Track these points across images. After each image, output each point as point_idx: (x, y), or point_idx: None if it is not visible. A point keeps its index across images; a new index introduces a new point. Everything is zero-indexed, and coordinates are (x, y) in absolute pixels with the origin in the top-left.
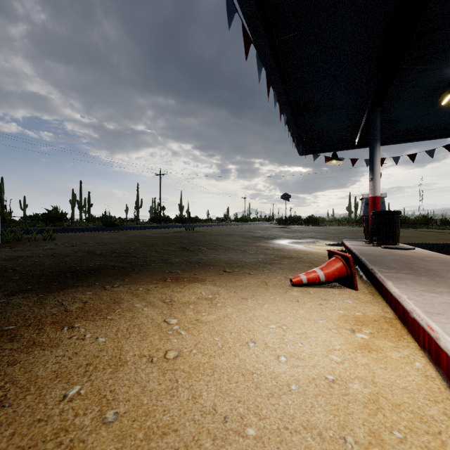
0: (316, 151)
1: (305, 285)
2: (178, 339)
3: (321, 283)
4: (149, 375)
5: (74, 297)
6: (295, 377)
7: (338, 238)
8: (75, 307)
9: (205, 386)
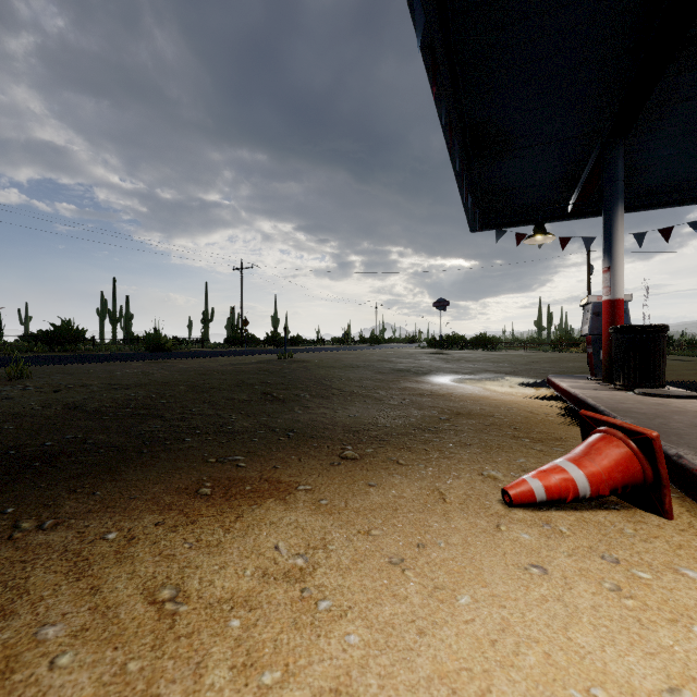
0: (500, 224)
1: (541, 504)
2: None
3: (580, 499)
4: None
5: None
6: None
7: (534, 371)
8: None
9: None
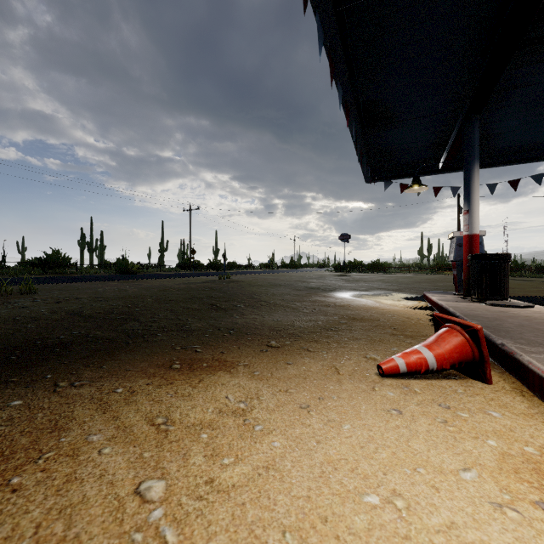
0: (388, 177)
1: (403, 374)
2: None
3: (430, 371)
4: None
5: None
6: None
7: (415, 289)
8: None
9: None
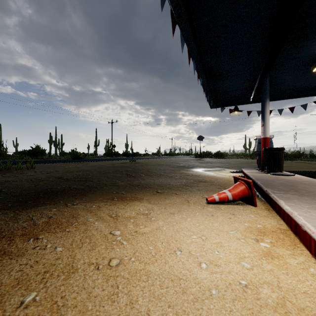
0: (223, 105)
1: (217, 202)
2: (120, 249)
3: (229, 201)
4: (95, 281)
5: (42, 213)
6: (215, 282)
7: (238, 167)
8: (42, 221)
9: (141, 291)
